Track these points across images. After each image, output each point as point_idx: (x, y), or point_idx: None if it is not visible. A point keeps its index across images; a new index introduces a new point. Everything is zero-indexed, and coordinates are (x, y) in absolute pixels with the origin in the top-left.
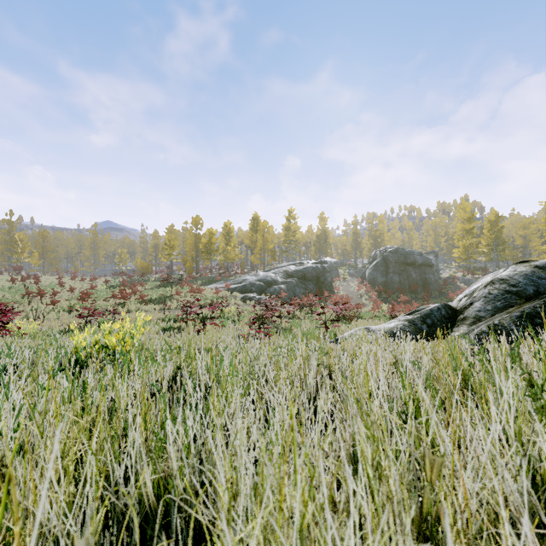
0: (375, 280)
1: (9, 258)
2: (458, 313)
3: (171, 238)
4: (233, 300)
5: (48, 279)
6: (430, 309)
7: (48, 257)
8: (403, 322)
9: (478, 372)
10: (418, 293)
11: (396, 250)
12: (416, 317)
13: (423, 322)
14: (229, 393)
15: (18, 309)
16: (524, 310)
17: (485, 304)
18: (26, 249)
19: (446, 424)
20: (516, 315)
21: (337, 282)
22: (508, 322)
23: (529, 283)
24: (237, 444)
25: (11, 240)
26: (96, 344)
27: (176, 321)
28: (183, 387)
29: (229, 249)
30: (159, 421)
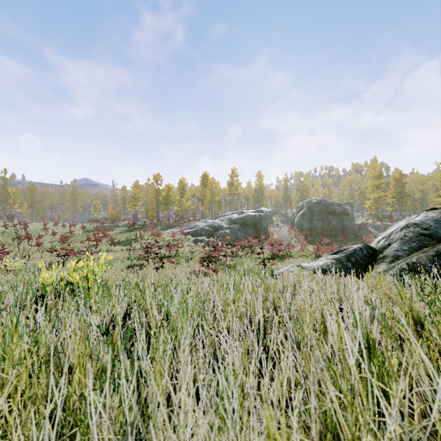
0: (302, 226)
1: (4, 208)
2: (378, 253)
3: (136, 192)
4: (186, 242)
5: (35, 225)
6: (353, 249)
7: (35, 207)
8: (330, 261)
9: (436, 313)
10: (337, 236)
11: (319, 201)
12: (342, 256)
13: (348, 260)
14: (178, 332)
15: (9, 249)
16: (438, 249)
17: (402, 244)
18: (17, 201)
19: (405, 368)
20: (431, 254)
21: (271, 228)
22: (425, 260)
23: (439, 227)
24: (181, 420)
25: (5, 193)
26: (61, 280)
27: (139, 259)
28: (130, 329)
29: (184, 201)
30: (92, 378)
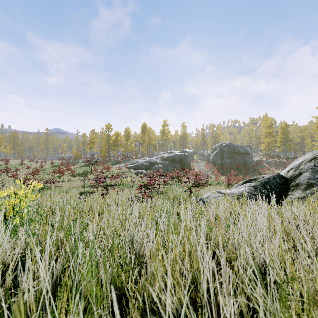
0: (216, 162)
1: None
2: (289, 181)
3: (92, 137)
4: (130, 174)
5: (15, 161)
6: (268, 178)
7: (17, 148)
8: (249, 188)
9: None
10: (241, 169)
11: (228, 144)
12: (258, 184)
13: (264, 187)
14: None
15: None
16: None
17: (313, 174)
18: (2, 143)
19: None
20: None
21: (193, 164)
22: None
23: None
24: None
25: None
26: None
27: (91, 187)
28: None
29: (128, 144)
30: None
